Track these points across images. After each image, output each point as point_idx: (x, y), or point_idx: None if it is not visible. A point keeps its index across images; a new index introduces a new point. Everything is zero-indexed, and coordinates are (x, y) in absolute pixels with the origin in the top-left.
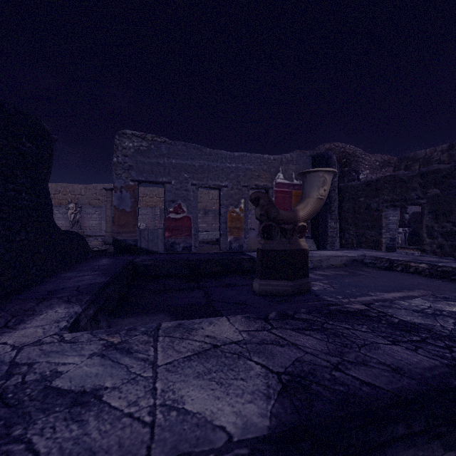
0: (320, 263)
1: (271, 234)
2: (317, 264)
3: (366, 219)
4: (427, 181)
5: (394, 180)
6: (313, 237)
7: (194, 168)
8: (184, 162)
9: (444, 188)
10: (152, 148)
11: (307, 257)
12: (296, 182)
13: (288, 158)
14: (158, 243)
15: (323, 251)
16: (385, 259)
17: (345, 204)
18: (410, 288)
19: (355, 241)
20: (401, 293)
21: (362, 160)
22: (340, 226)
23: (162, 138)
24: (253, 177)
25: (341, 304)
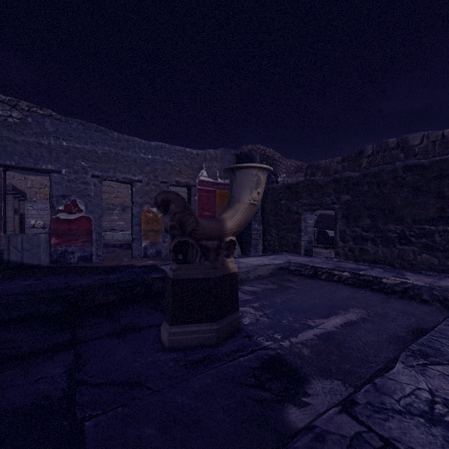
0: (248, 274)
1: (188, 254)
2: (244, 276)
3: (287, 222)
4: (340, 187)
5: (312, 185)
6: (237, 239)
7: (96, 155)
8: (82, 146)
9: (355, 195)
10: (30, 122)
11: (237, 283)
12: (220, 180)
13: (212, 154)
14: (40, 253)
15: (249, 259)
16: (309, 266)
17: (268, 206)
18: (344, 307)
19: (277, 244)
20: (339, 317)
21: (280, 164)
22: (263, 228)
23: (45, 110)
24: (173, 172)
25: (283, 354)
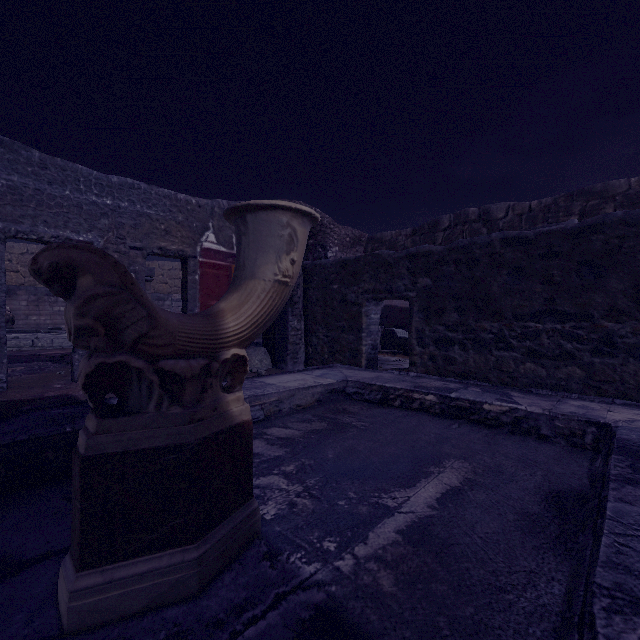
0: (279, 406)
1: (129, 393)
2: (273, 410)
3: (341, 317)
4: (417, 266)
5: (377, 262)
6: (266, 344)
7: None
8: None
9: (437, 278)
10: None
11: (249, 443)
12: None
13: (224, 208)
14: None
15: (282, 377)
16: (376, 387)
17: (313, 292)
18: (436, 459)
19: (327, 350)
20: (432, 481)
21: (330, 232)
22: (306, 326)
23: None
24: (155, 231)
25: (343, 598)
